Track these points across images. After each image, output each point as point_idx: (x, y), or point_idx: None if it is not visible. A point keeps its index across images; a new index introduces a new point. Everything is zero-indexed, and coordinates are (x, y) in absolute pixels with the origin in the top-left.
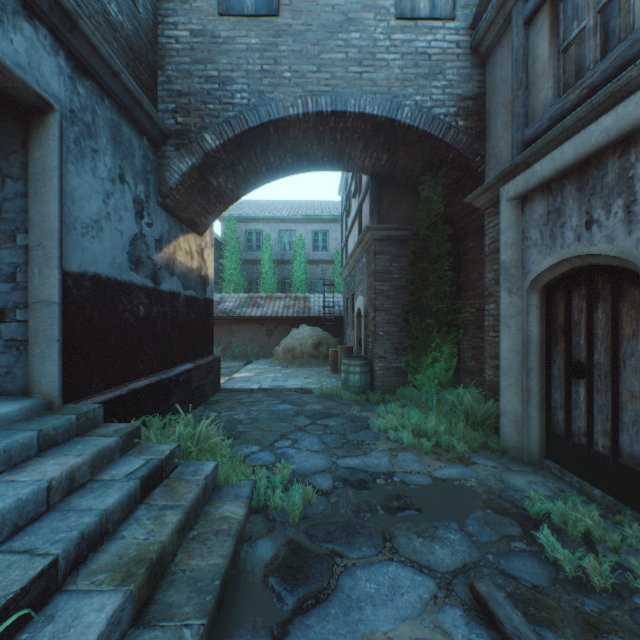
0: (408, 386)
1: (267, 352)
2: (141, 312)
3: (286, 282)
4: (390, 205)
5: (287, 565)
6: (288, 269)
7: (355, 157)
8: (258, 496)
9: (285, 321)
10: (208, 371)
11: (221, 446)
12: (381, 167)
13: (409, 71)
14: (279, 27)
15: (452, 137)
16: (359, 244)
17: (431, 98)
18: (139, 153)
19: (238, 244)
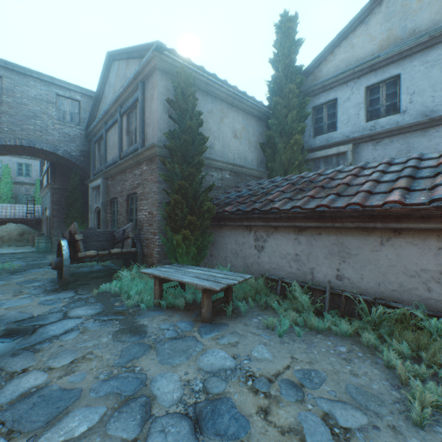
0: None
1: None
2: None
3: None
4: (61, 175)
5: (13, 271)
6: None
7: (42, 156)
8: (0, 267)
9: None
10: None
11: None
12: (55, 161)
13: (62, 138)
14: (2, 110)
15: (79, 163)
16: (47, 187)
17: (71, 149)
18: None
19: None
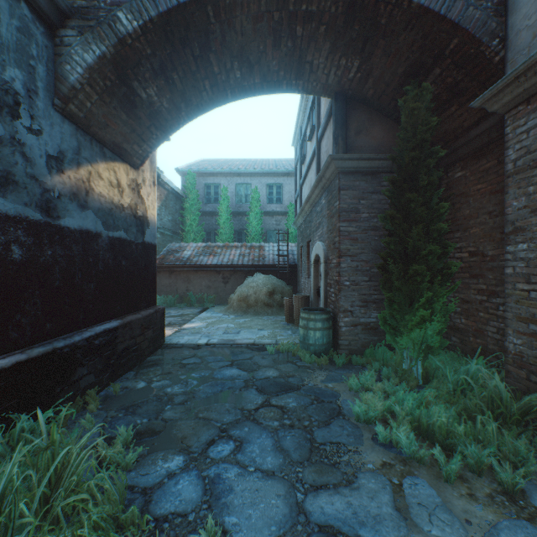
0: (379, 345)
1: (223, 299)
2: (14, 254)
3: (242, 232)
4: (357, 131)
5: None
6: (244, 220)
7: (318, 68)
8: None
9: (240, 269)
10: (145, 326)
11: (97, 493)
12: (349, 82)
13: None
14: None
15: (459, 12)
16: (318, 183)
17: None
18: (9, 20)
19: (197, 197)
